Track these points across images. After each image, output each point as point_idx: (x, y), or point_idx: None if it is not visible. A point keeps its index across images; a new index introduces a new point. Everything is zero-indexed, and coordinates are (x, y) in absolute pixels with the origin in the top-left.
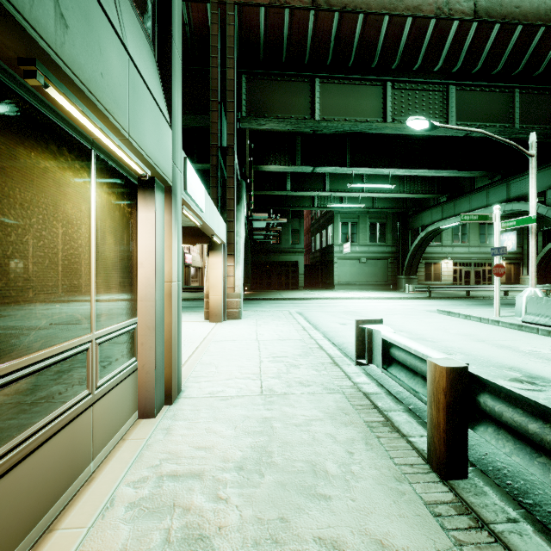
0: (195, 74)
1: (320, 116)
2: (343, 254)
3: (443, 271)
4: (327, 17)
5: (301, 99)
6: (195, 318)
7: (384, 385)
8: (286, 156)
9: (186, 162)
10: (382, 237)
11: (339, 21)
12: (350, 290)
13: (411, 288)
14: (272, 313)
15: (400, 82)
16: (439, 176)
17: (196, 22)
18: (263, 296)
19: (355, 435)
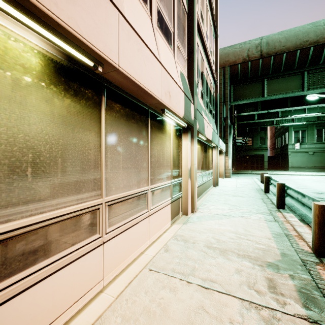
0: None
1: (267, 94)
2: (295, 149)
3: None
4: (268, 59)
5: (257, 89)
6: None
7: (272, 191)
8: (252, 107)
9: (219, 139)
10: None
11: (274, 59)
12: (300, 171)
13: None
14: (244, 177)
15: (313, 69)
16: None
17: None
18: (242, 172)
19: (253, 190)
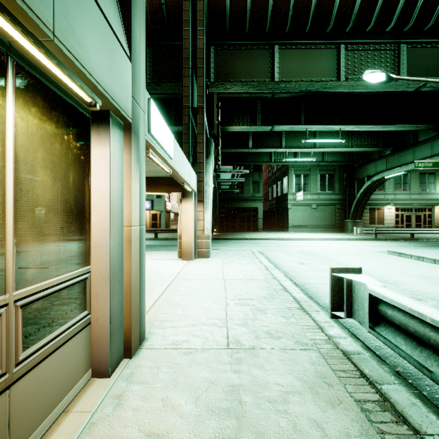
0: (170, 48)
1: (279, 79)
2: (296, 201)
3: (386, 216)
4: None
5: (262, 64)
6: (170, 256)
7: (358, 336)
8: (248, 117)
9: (150, 103)
10: (331, 186)
11: None
12: (303, 232)
13: (359, 231)
14: (236, 252)
15: (353, 44)
16: (384, 131)
17: (171, 2)
18: (229, 237)
19: (349, 425)
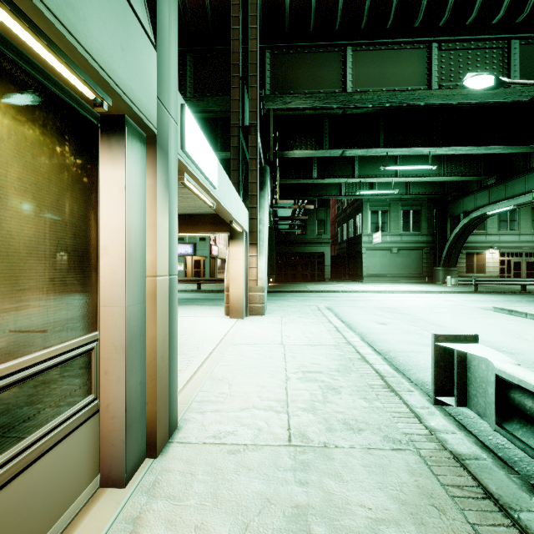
0: (216, 54)
1: (353, 88)
2: (372, 244)
3: (488, 262)
4: None
5: (331, 71)
6: (215, 313)
7: (469, 427)
8: (312, 140)
9: (184, 110)
10: (416, 225)
11: None
12: (381, 282)
13: (454, 281)
14: (298, 309)
15: (449, 41)
16: (486, 155)
17: None
18: (288, 288)
19: None
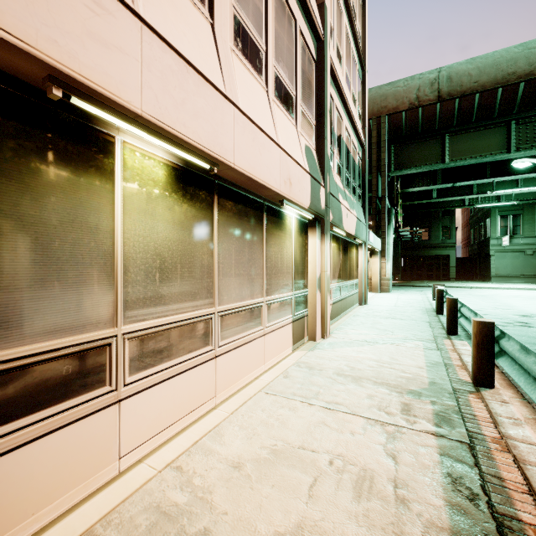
0: None
1: (449, 159)
2: (501, 247)
3: None
4: (450, 103)
5: (434, 151)
6: None
7: None
8: (428, 178)
9: (369, 232)
10: None
11: (460, 102)
12: (511, 283)
13: None
14: (411, 292)
15: (525, 118)
16: None
17: None
18: (410, 284)
19: (421, 311)
